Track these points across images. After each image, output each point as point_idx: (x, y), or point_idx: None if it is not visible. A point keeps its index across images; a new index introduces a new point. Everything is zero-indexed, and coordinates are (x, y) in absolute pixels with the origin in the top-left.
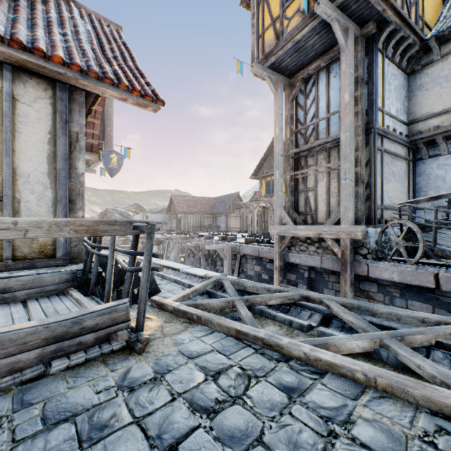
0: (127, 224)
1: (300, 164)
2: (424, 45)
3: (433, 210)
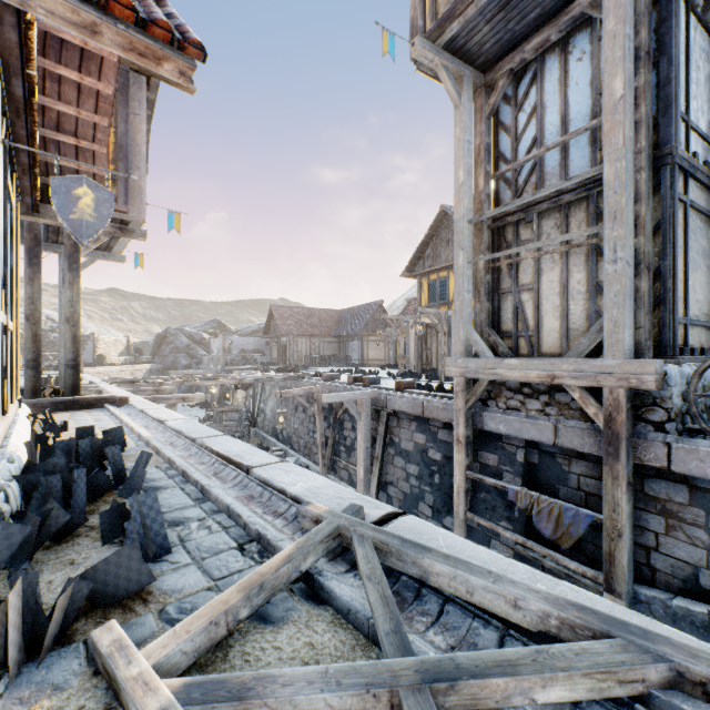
0: None
1: (504, 240)
2: None
3: None
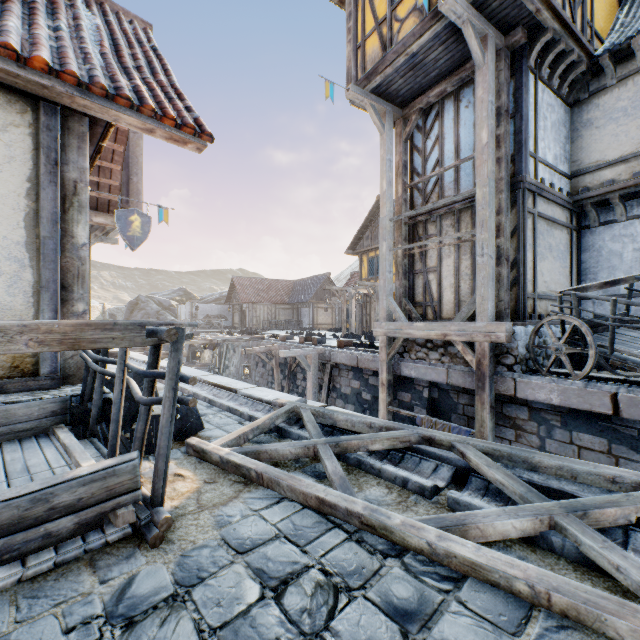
0: (135, 328)
1: (417, 233)
2: (593, 64)
3: (610, 301)
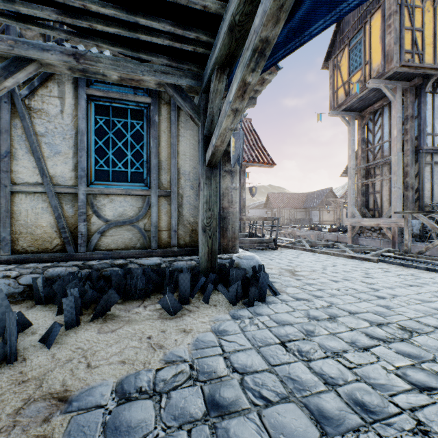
0: (272, 218)
1: (370, 173)
2: None
3: None
